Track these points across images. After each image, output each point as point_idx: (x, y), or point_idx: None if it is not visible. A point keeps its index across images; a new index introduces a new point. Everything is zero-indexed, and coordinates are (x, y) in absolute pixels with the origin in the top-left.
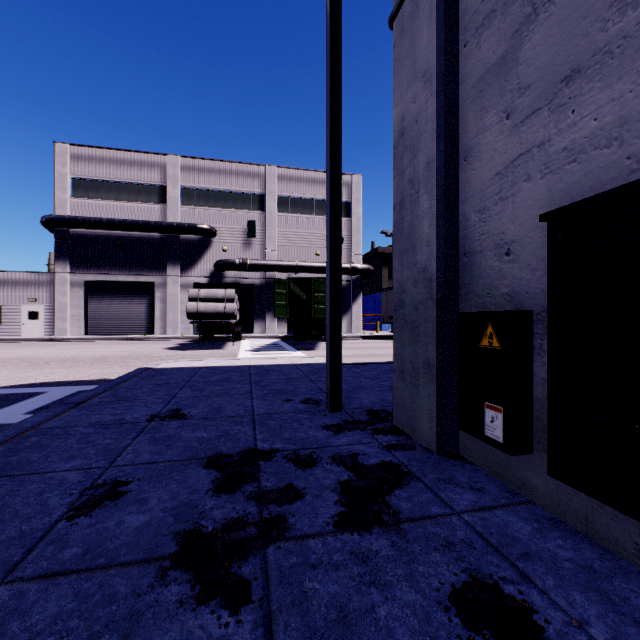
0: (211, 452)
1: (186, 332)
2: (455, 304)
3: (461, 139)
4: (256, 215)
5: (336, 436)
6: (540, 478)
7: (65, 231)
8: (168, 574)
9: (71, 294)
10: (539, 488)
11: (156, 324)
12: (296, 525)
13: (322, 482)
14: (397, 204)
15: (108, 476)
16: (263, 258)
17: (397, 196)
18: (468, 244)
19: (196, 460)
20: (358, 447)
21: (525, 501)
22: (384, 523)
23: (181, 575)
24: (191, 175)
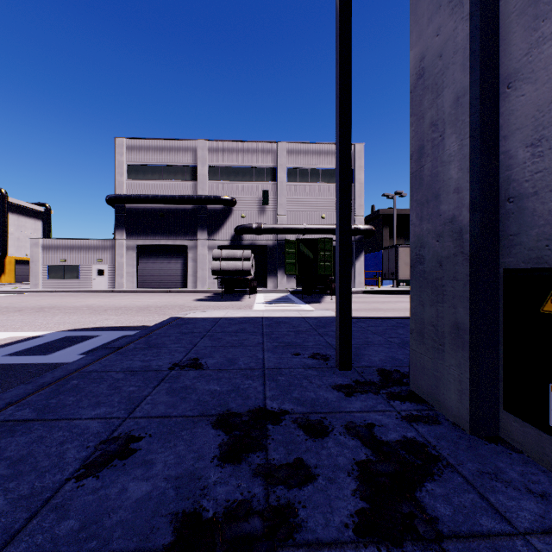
0: (221, 409)
1: (212, 286)
2: (494, 259)
3: (502, 63)
4: (269, 186)
5: (347, 399)
6: None
7: (122, 206)
8: None
9: (126, 256)
10: None
11: (189, 279)
12: (307, 523)
13: (336, 460)
14: (414, 152)
15: (124, 429)
16: (275, 222)
17: (414, 144)
18: (513, 187)
19: (206, 417)
20: (373, 415)
21: None
22: (419, 536)
23: None
24: (216, 155)
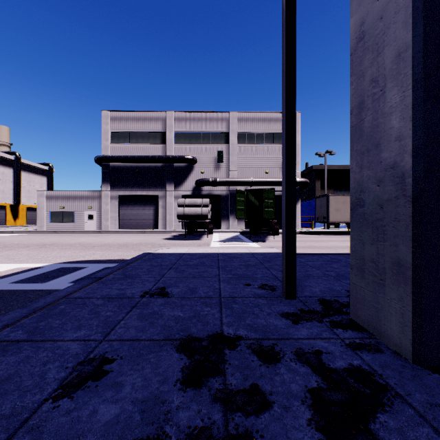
0: (184, 333)
1: (177, 228)
2: (436, 201)
3: None
4: (223, 147)
5: (295, 326)
6: None
7: (107, 165)
8: None
9: (110, 204)
10: None
11: (159, 222)
12: None
13: (289, 387)
14: (354, 108)
15: (99, 351)
16: (228, 177)
17: (354, 100)
18: None
19: (170, 341)
20: (319, 342)
21: None
22: None
23: None
24: (180, 123)
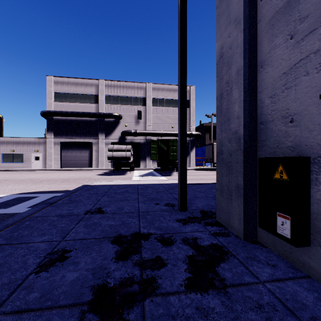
0: (115, 234)
1: (107, 166)
2: (255, 152)
3: (259, 55)
4: (141, 108)
5: (184, 226)
6: (316, 262)
7: (51, 118)
8: (85, 316)
9: (54, 148)
10: (315, 268)
11: (93, 162)
12: (162, 285)
13: (177, 256)
14: (218, 96)
15: (60, 246)
16: (145, 129)
17: (218, 92)
18: (263, 117)
19: (107, 238)
20: (197, 233)
21: (305, 276)
22: (216, 287)
23: (93, 317)
24: (110, 89)
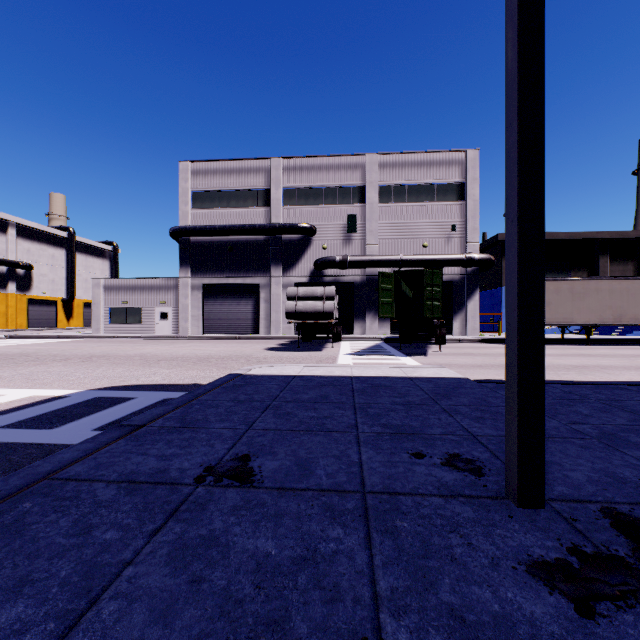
0: None
1: (287, 332)
2: None
3: None
4: (356, 209)
5: (593, 633)
6: None
7: (187, 240)
8: None
9: (191, 296)
10: None
11: (260, 324)
12: None
13: None
14: None
15: None
16: (363, 254)
17: None
18: None
19: None
20: None
21: None
22: None
23: None
24: (292, 175)
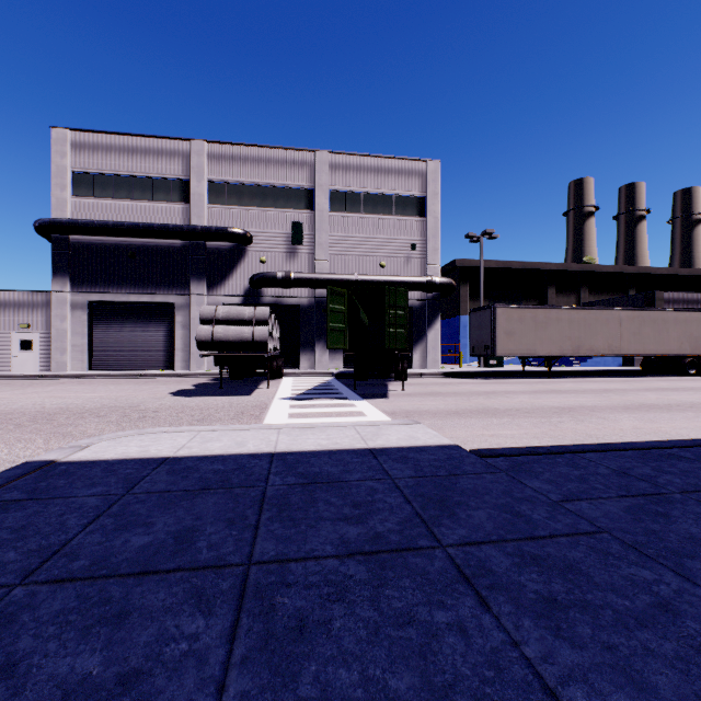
0: None
1: (214, 367)
2: None
3: None
4: (303, 215)
5: None
6: None
7: (64, 239)
8: None
9: (72, 318)
10: None
11: (176, 356)
12: None
13: None
14: None
15: None
16: (312, 271)
17: None
18: None
19: None
20: None
21: None
22: None
23: None
24: (220, 165)
